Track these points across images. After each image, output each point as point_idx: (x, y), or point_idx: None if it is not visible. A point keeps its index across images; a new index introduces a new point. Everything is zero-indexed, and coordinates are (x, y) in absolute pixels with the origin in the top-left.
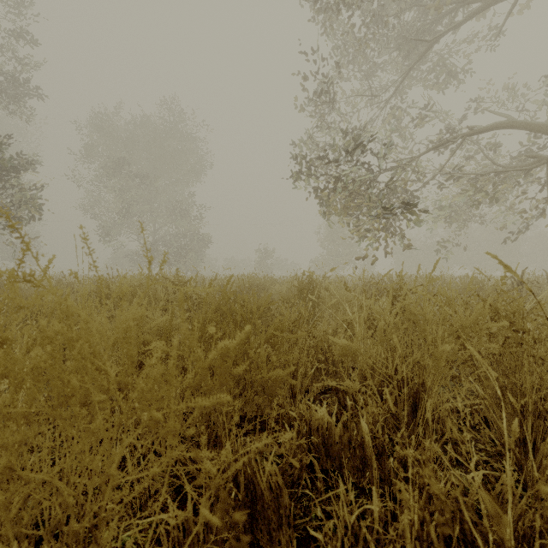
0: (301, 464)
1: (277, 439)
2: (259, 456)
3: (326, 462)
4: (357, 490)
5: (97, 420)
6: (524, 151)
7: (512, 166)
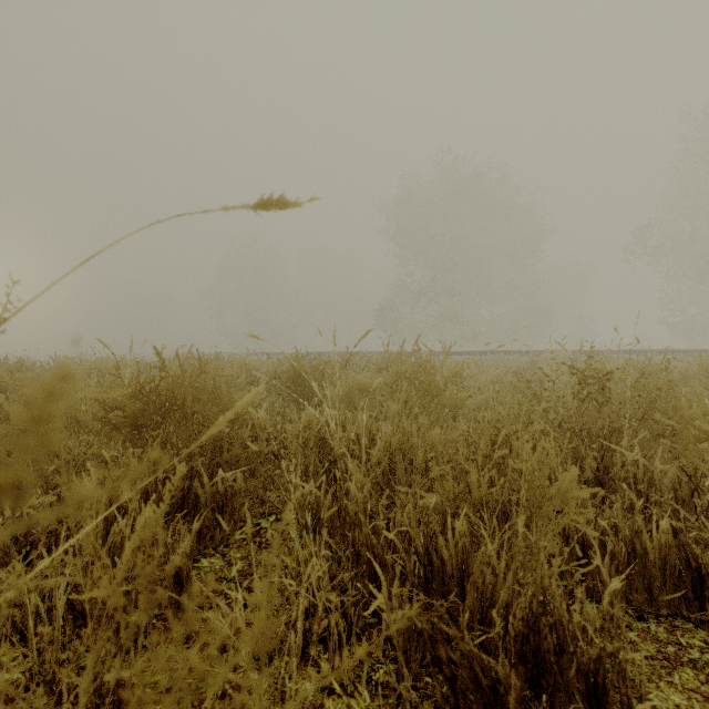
0: None
1: None
2: None
3: None
4: None
5: None
6: None
7: None
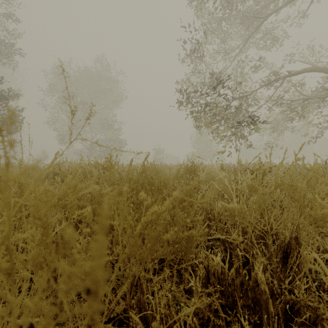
0: (210, 309)
1: (180, 278)
2: (168, 293)
3: (221, 299)
4: (250, 325)
5: (22, 289)
6: (320, 87)
7: (313, 95)
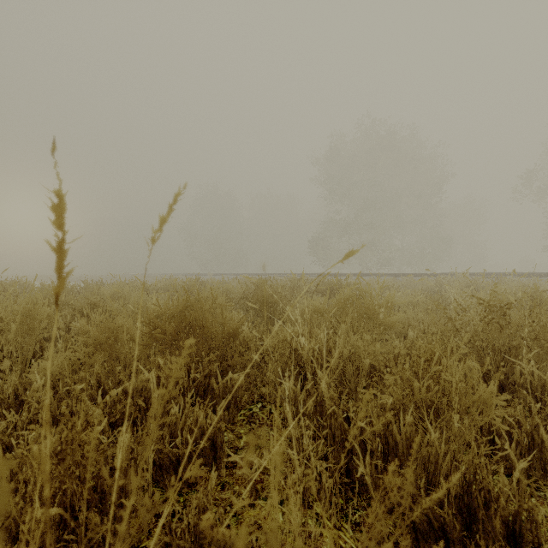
0: None
1: None
2: None
3: None
4: None
5: None
6: None
7: None
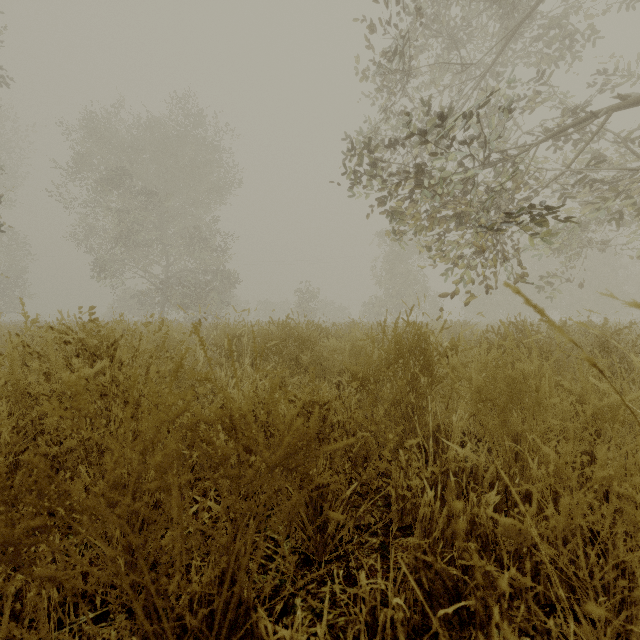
0: None
1: None
2: None
3: None
4: None
5: None
6: None
7: None
